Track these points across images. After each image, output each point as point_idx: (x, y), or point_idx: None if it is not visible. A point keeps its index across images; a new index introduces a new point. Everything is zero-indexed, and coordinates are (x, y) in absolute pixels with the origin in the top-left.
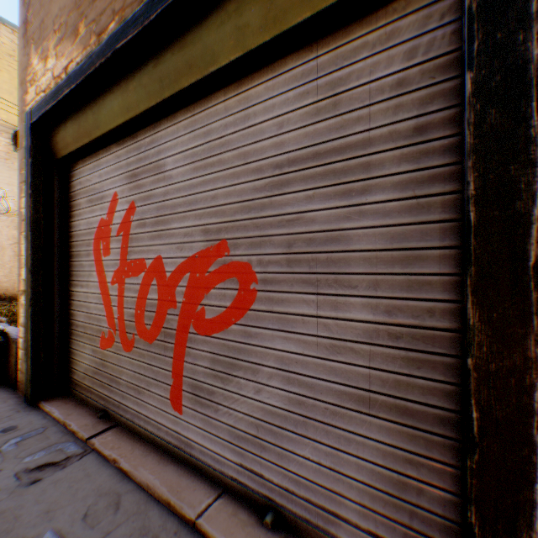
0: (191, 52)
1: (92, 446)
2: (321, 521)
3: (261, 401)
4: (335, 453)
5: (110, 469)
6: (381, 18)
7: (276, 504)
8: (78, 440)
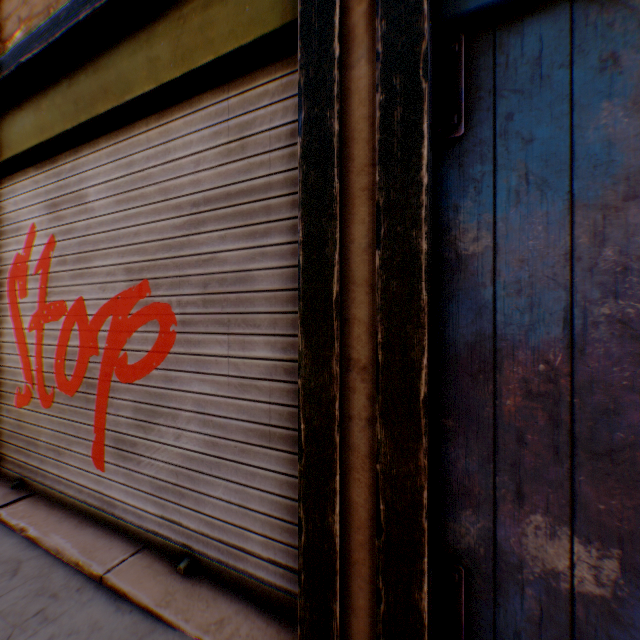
0: (106, 77)
1: None
2: (232, 559)
3: (181, 447)
4: (243, 490)
5: (16, 538)
6: (279, 70)
7: (192, 551)
8: None
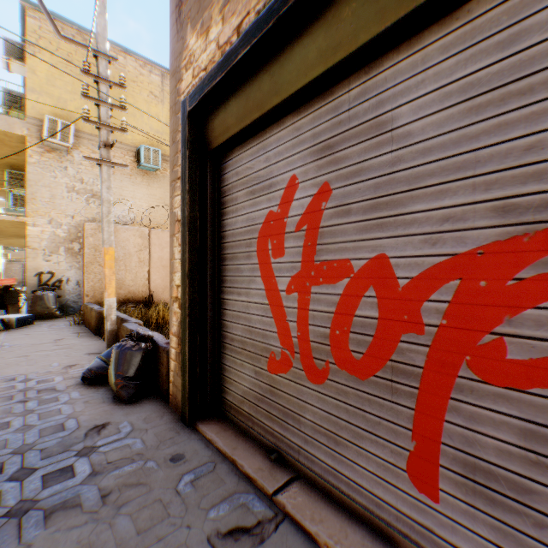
0: None
1: (281, 508)
2: None
3: None
4: None
5: None
6: None
7: None
8: (258, 491)
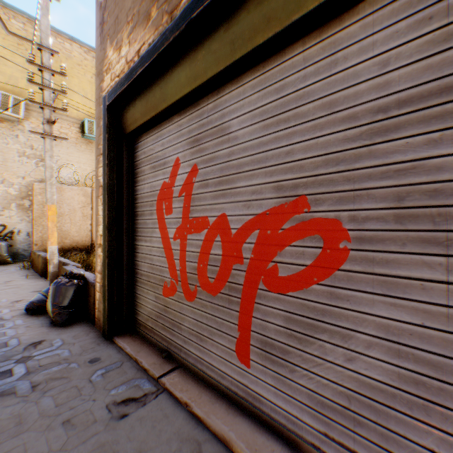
0: (270, 5)
1: (162, 385)
2: None
3: (355, 371)
4: None
5: (184, 412)
6: None
7: None
8: (149, 377)
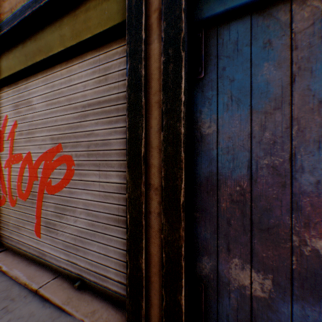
0: (40, 43)
1: None
2: (101, 281)
3: (77, 226)
4: (106, 247)
5: None
6: (122, 42)
7: (82, 277)
8: None
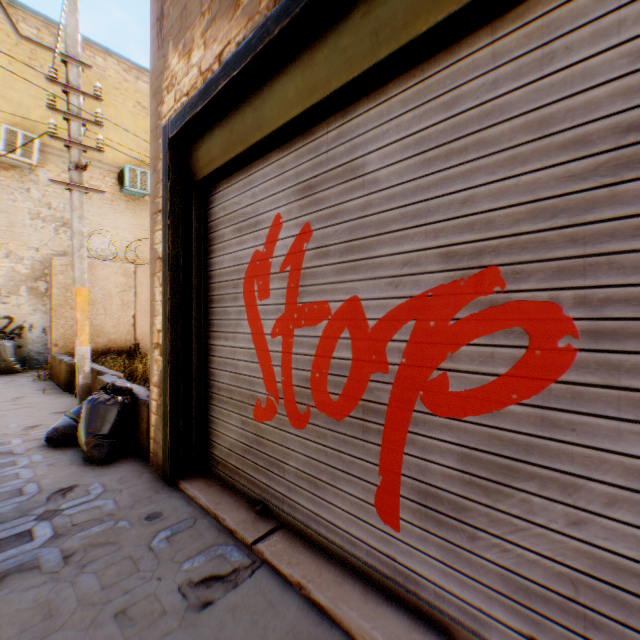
0: None
1: (259, 556)
2: None
3: (586, 541)
4: None
5: (297, 598)
6: None
7: None
8: (238, 542)
